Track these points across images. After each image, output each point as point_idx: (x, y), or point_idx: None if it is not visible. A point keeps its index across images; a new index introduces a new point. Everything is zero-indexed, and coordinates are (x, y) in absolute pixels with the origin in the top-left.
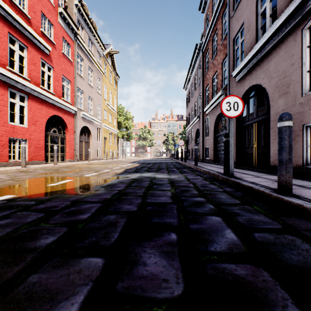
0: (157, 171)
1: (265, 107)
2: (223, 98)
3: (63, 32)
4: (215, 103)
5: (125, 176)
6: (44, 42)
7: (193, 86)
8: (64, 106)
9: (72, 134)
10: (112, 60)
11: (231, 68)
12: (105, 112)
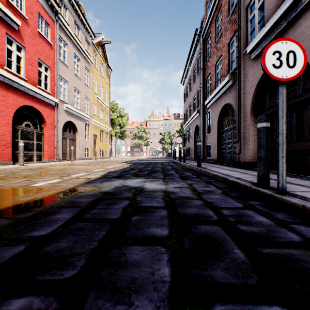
0: (149, 175)
1: (300, 85)
2: (230, 85)
3: (40, 8)
4: (219, 93)
5: (95, 186)
6: (10, 12)
7: (191, 79)
8: (41, 96)
9: (52, 130)
10: (104, 50)
11: (243, 44)
12: (95, 107)
